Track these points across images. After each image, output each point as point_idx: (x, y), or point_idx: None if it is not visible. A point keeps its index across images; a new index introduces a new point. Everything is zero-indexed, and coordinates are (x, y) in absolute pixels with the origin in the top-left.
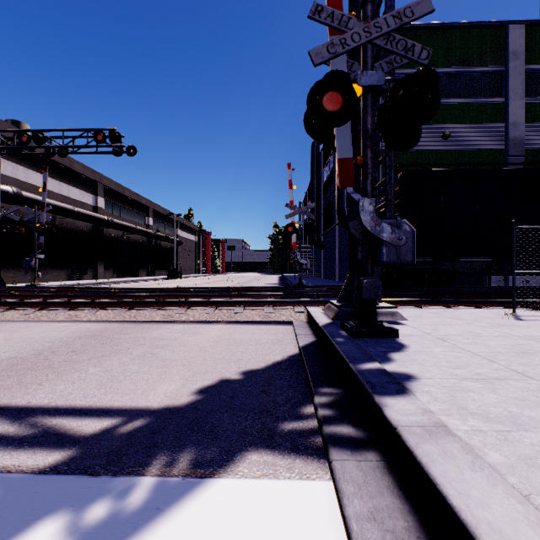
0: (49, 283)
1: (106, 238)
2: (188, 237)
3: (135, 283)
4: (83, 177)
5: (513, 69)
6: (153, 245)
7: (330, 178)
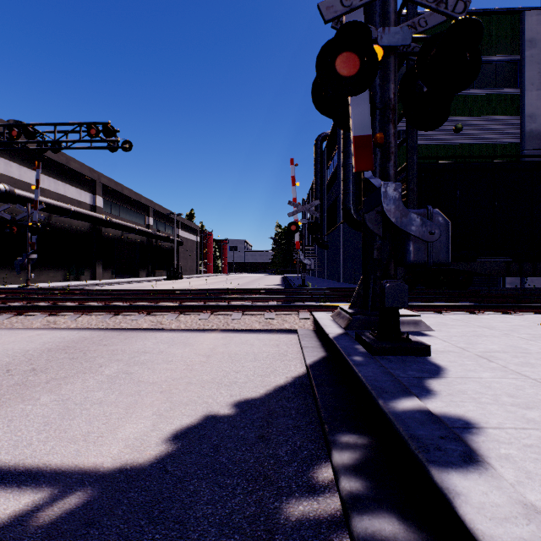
0: (44, 284)
1: (105, 238)
2: (189, 237)
3: (133, 284)
4: (81, 175)
5: (529, 58)
6: (153, 246)
7: (334, 176)
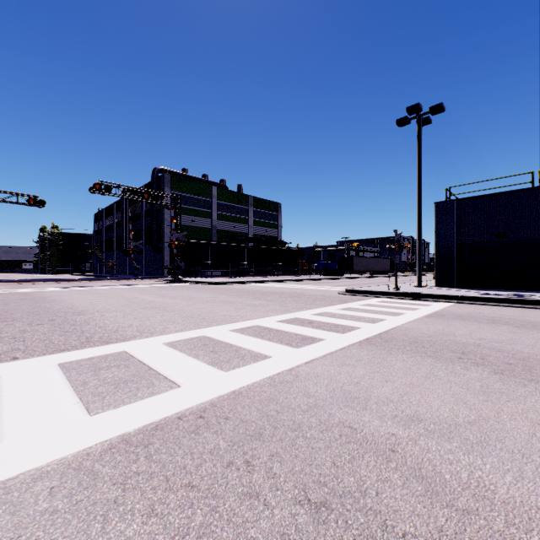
0: None
1: None
2: None
3: None
4: None
5: (214, 201)
6: None
7: (137, 217)
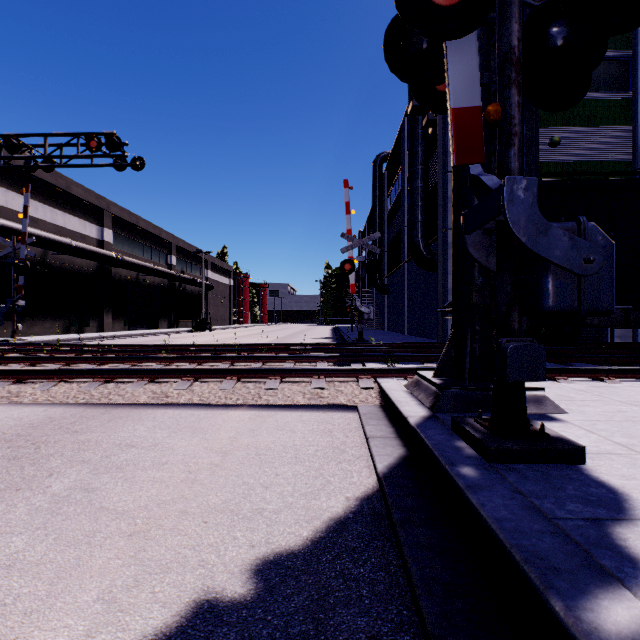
0: (36, 337)
1: (115, 280)
2: (221, 280)
3: (149, 338)
4: (85, 203)
5: None
6: (176, 290)
7: (396, 204)
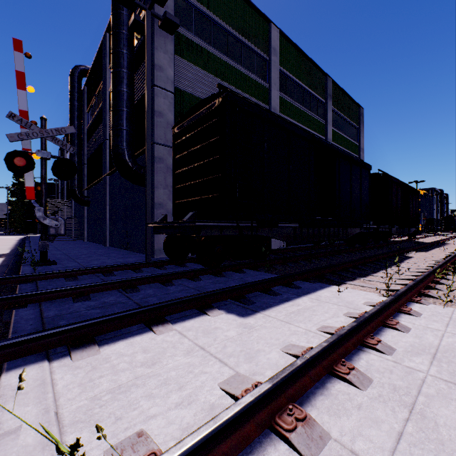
0: None
1: None
2: None
3: None
4: None
5: (274, 63)
6: None
7: (98, 118)
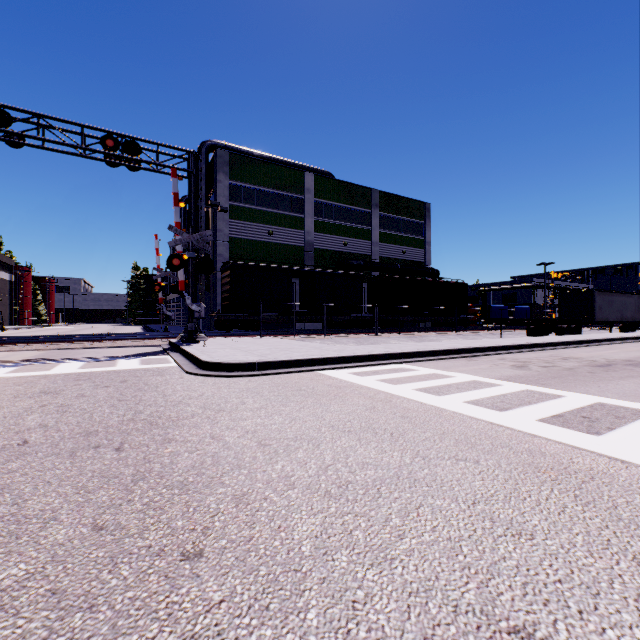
0: None
1: None
2: None
3: None
4: None
5: (308, 199)
6: None
7: None
